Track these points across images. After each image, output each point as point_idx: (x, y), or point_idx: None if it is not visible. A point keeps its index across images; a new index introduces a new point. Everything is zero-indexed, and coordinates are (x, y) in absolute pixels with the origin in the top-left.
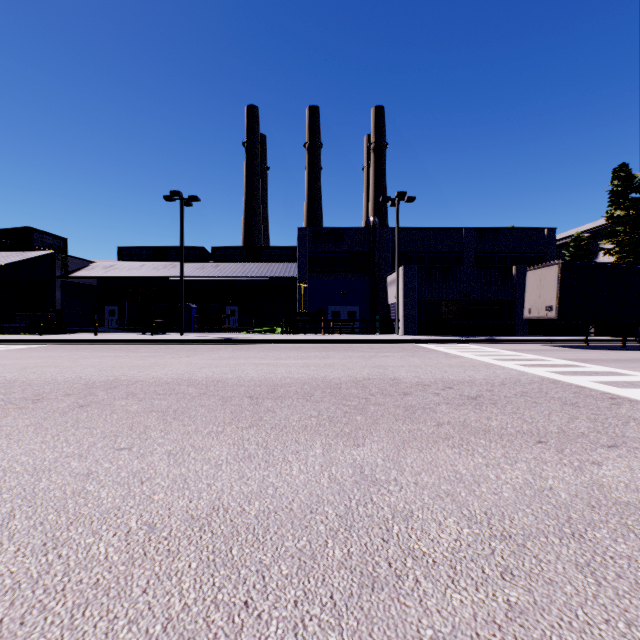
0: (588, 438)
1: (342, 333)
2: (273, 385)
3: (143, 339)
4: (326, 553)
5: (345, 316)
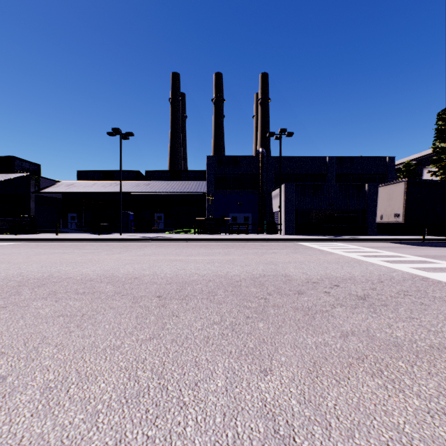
0: None
1: (239, 233)
2: (182, 282)
3: (90, 238)
4: None
5: (241, 220)
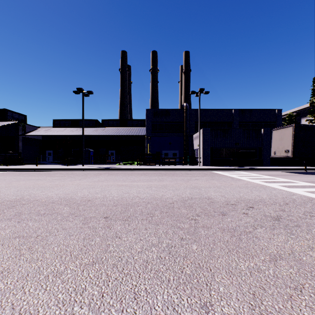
0: None
1: (169, 165)
2: (126, 204)
3: (60, 168)
4: None
5: (171, 155)
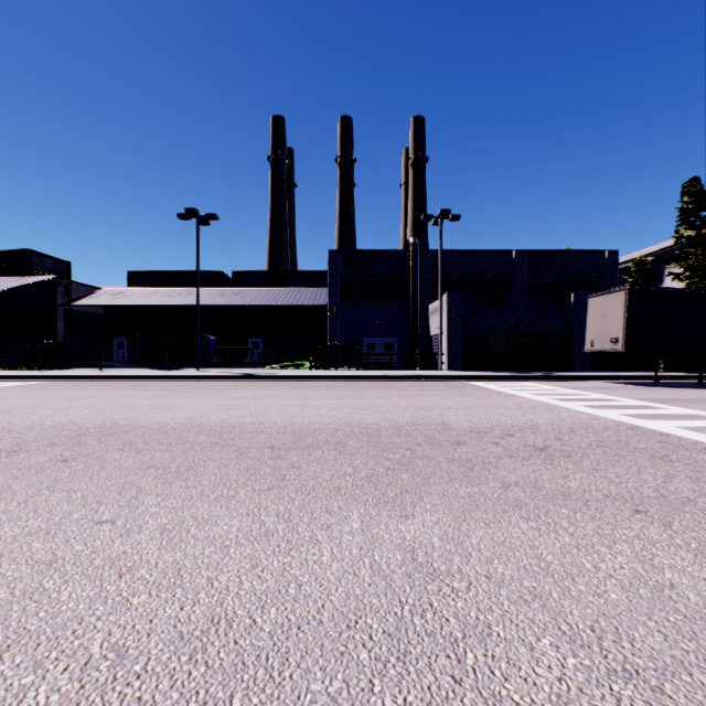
0: (697, 506)
1: (378, 368)
2: (299, 432)
3: (153, 375)
4: (372, 705)
5: (382, 349)
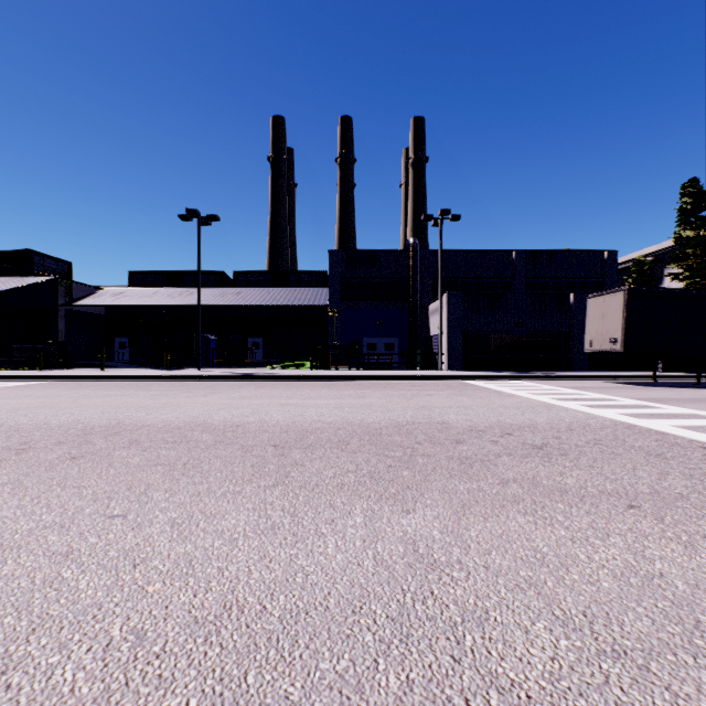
0: (689, 501)
1: (379, 368)
2: (302, 431)
3: (155, 375)
4: (377, 682)
5: (382, 349)
